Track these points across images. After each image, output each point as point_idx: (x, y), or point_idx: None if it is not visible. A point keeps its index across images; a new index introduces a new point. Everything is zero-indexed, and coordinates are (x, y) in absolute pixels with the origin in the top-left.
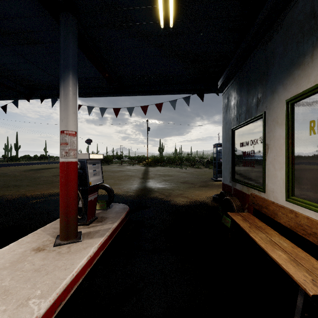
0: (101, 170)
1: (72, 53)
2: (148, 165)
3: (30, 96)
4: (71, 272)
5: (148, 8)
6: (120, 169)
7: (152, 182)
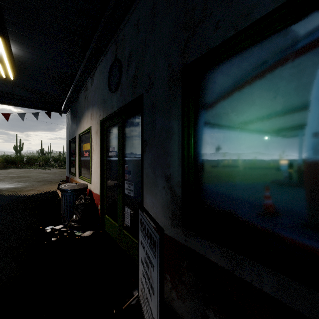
0: None
1: None
2: None
3: None
4: None
5: None
6: None
7: (0, 184)
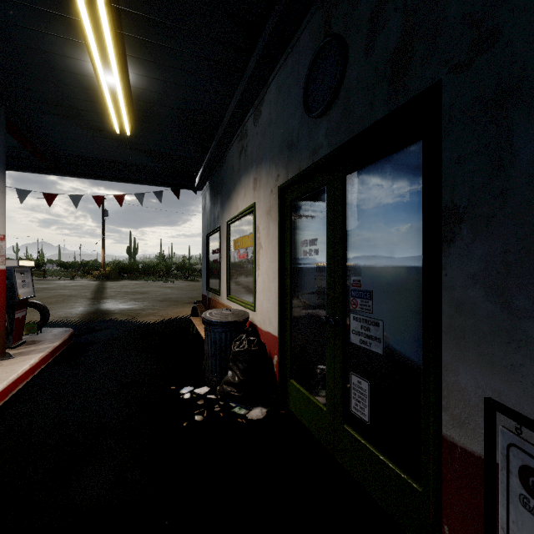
0: (31, 281)
1: (0, 146)
2: (105, 278)
3: None
4: (16, 373)
5: (102, 114)
6: (45, 286)
7: (112, 302)
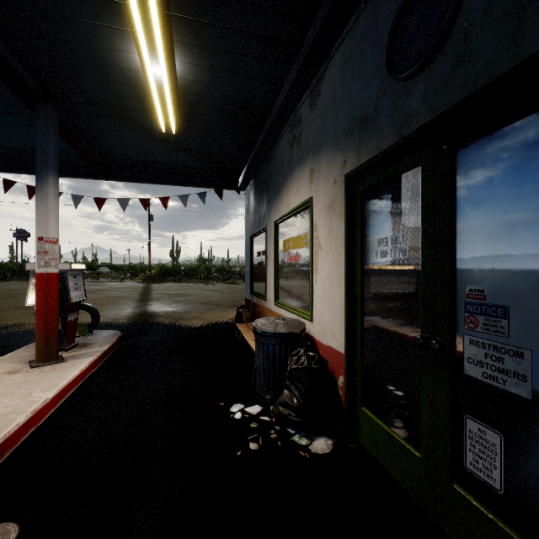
0: (83, 284)
1: (54, 150)
2: (150, 281)
3: None
4: (66, 378)
5: (148, 113)
6: (98, 288)
7: (157, 304)
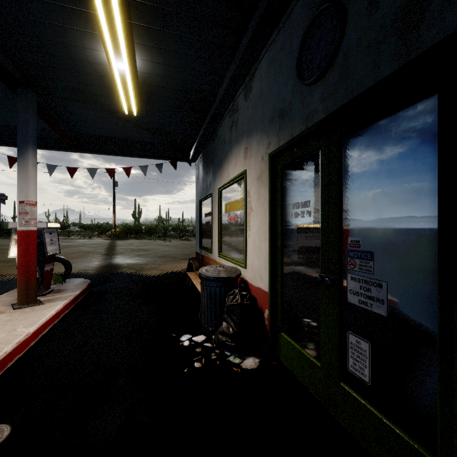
0: (57, 240)
1: (33, 128)
2: (115, 238)
3: None
4: (44, 317)
5: (113, 98)
6: (69, 244)
7: (121, 258)
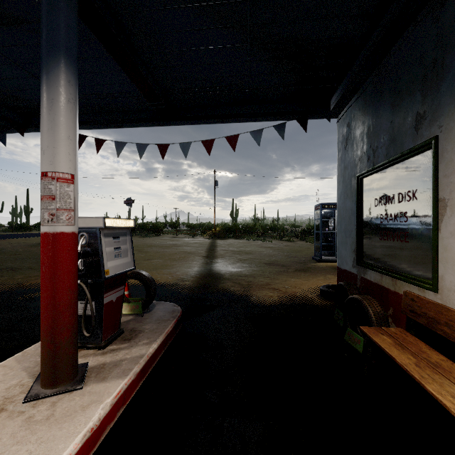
0: (130, 247)
1: (65, 22)
2: (215, 237)
3: (25, 126)
4: None
5: None
6: (175, 243)
7: (222, 262)
